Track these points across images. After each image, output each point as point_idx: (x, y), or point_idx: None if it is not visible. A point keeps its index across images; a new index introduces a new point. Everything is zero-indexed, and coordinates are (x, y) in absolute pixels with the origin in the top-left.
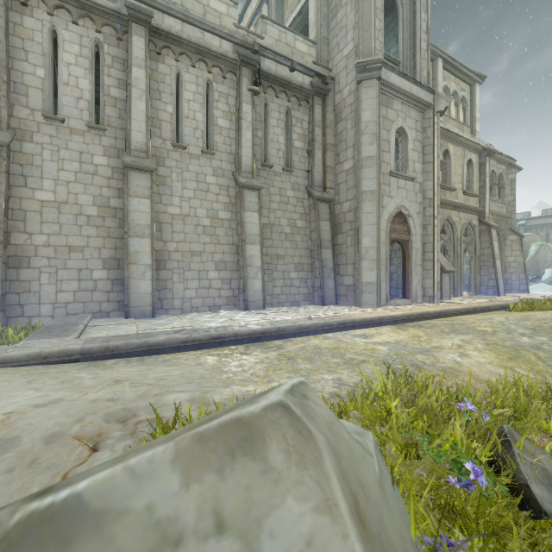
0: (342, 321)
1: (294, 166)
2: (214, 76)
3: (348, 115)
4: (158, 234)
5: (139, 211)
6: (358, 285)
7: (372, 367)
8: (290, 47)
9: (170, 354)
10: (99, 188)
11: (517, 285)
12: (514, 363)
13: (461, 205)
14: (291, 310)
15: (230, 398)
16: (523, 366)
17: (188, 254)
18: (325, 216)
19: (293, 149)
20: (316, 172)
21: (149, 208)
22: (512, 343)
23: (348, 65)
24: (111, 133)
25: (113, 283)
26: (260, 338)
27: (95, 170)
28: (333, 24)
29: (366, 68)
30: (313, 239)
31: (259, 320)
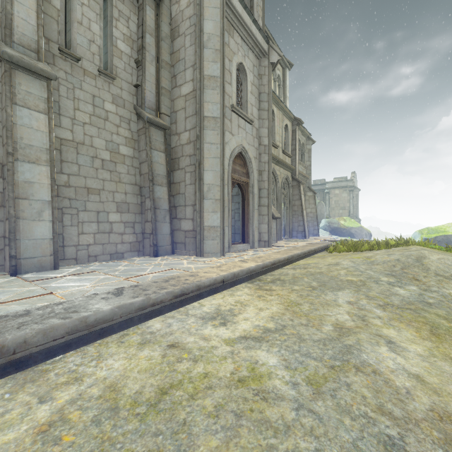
0: (181, 290)
1: (117, 72)
2: None
3: (186, 29)
4: None
5: None
6: (199, 229)
7: None
8: None
9: None
10: None
11: (312, 231)
12: (451, 344)
13: (282, 161)
14: (103, 268)
15: None
16: None
17: None
18: (159, 145)
19: (115, 50)
20: (147, 89)
21: None
22: (399, 300)
23: None
24: None
25: None
26: None
27: None
28: None
29: None
30: (143, 172)
31: (5, 302)
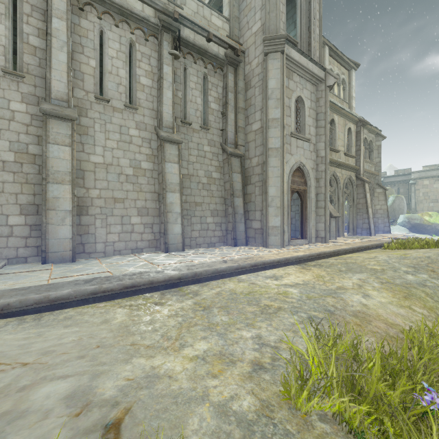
0: (254, 263)
1: (210, 124)
2: (137, 37)
3: (256, 83)
4: (80, 181)
5: (58, 158)
6: (265, 228)
7: (289, 317)
8: (206, 20)
9: (76, 308)
10: (16, 134)
11: (382, 227)
12: (410, 302)
13: (344, 164)
14: (207, 252)
15: (127, 385)
16: (418, 304)
17: (111, 200)
18: (237, 169)
19: (209, 110)
20: (229, 131)
21: (70, 155)
22: (401, 281)
23: (257, 41)
24: (30, 80)
25: (31, 228)
26: (177, 284)
27: (11, 116)
28: (243, 6)
29: (272, 42)
30: (227, 189)
31: (177, 263)
